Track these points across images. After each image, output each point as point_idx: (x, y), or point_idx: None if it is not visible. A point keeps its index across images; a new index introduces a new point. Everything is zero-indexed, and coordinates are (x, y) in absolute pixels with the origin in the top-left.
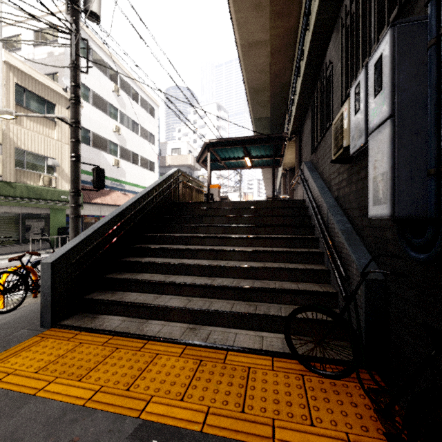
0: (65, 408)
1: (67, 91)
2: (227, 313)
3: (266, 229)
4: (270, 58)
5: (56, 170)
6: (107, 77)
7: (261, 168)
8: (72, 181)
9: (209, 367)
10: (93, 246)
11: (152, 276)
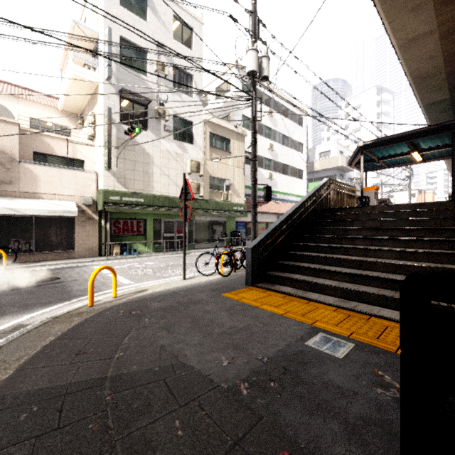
0: (273, 314)
1: (237, 127)
2: (373, 293)
3: (425, 232)
4: (440, 42)
5: (230, 189)
6: (263, 104)
7: (438, 160)
8: (252, 197)
9: (355, 319)
10: (271, 241)
11: (310, 265)
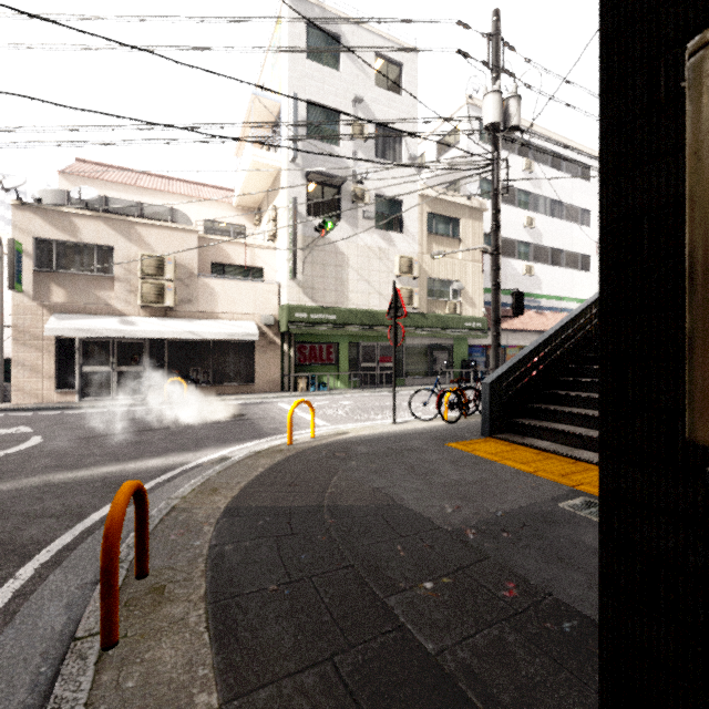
0: (517, 471)
1: (470, 199)
2: None
3: None
4: None
5: (460, 295)
6: (515, 155)
7: None
8: (493, 310)
9: None
10: (520, 373)
11: (585, 411)
